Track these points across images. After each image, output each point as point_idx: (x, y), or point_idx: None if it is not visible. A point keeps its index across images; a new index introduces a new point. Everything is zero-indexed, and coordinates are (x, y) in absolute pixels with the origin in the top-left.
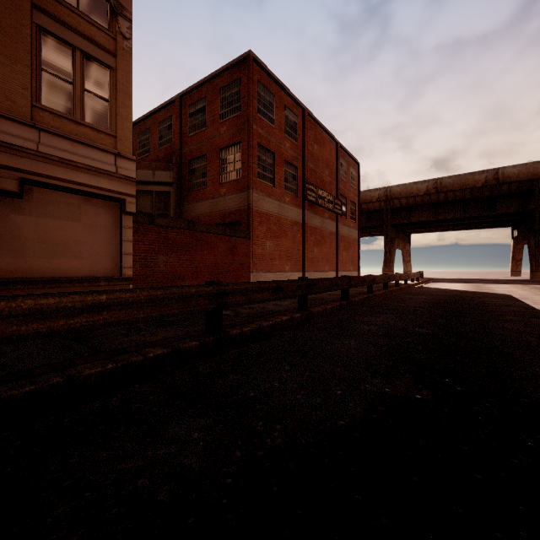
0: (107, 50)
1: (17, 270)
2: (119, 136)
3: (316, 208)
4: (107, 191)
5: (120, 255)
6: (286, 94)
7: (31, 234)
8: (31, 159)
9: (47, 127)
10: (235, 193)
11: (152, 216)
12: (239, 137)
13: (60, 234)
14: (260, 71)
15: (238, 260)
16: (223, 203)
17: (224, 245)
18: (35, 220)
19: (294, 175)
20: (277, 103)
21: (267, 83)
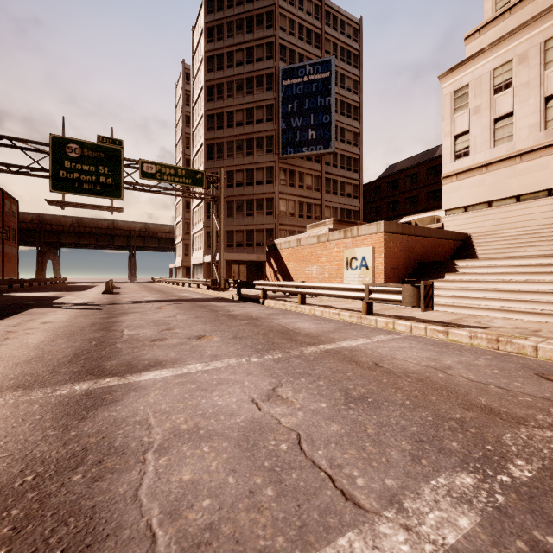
0: None
1: None
2: None
3: None
4: None
5: None
6: None
7: None
8: None
9: None
10: None
11: None
12: None
13: None
14: None
15: None
16: None
17: None
18: None
19: None
20: None
21: None
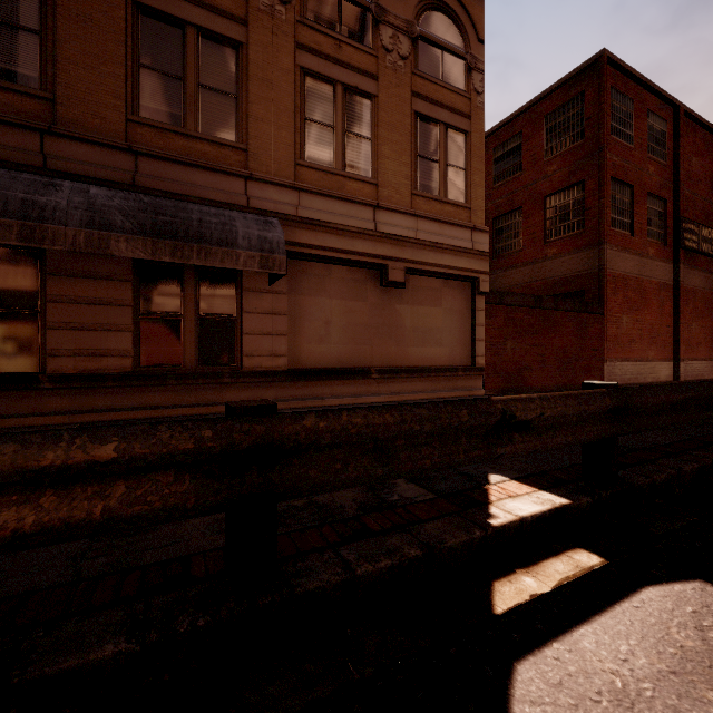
0: (463, 114)
1: (399, 359)
2: (473, 207)
3: (695, 259)
4: (465, 270)
5: (472, 341)
6: (649, 94)
7: (408, 323)
8: (412, 247)
9: (422, 213)
10: (574, 253)
11: (500, 294)
12: (580, 174)
13: (427, 322)
14: (614, 73)
15: (589, 344)
16: (551, 268)
17: (573, 325)
18: (410, 309)
19: (659, 213)
20: (636, 111)
21: (622, 86)
